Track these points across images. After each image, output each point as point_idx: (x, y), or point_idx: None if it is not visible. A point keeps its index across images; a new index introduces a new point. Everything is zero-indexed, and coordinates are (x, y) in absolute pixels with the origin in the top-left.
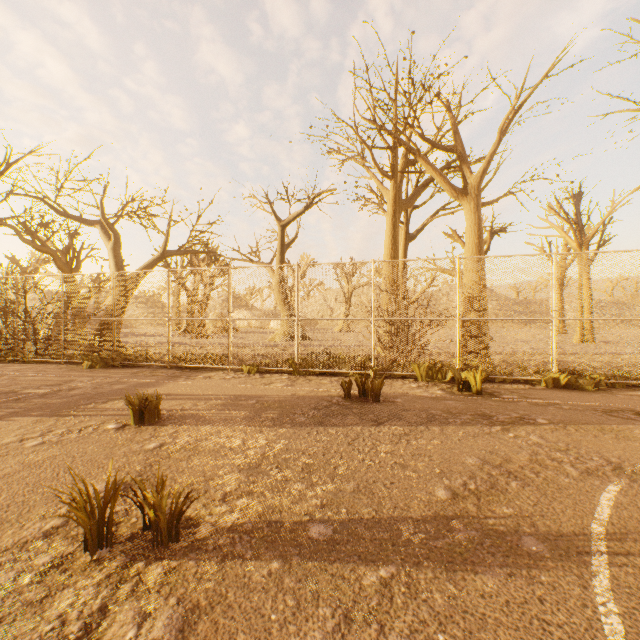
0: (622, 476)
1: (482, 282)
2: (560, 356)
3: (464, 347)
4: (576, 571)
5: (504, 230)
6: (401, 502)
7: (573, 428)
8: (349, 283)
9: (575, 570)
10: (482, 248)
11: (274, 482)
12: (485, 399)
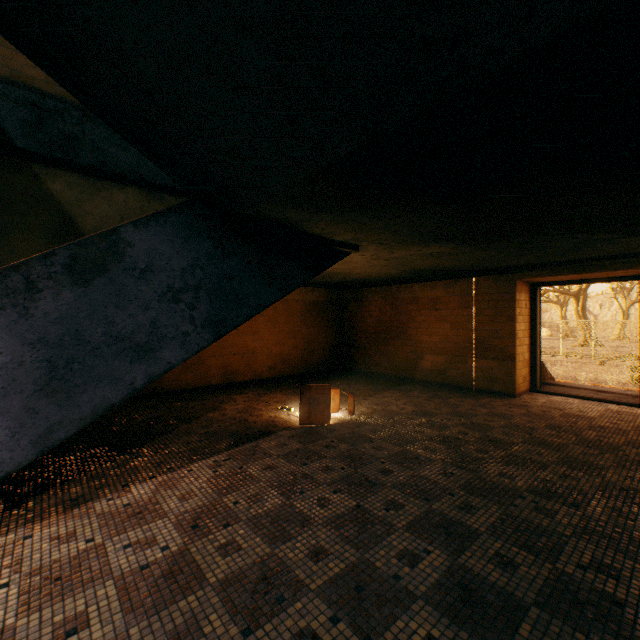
0: None
1: None
2: None
3: None
4: None
5: None
6: None
7: None
8: (625, 298)
9: None
10: None
11: None
12: None
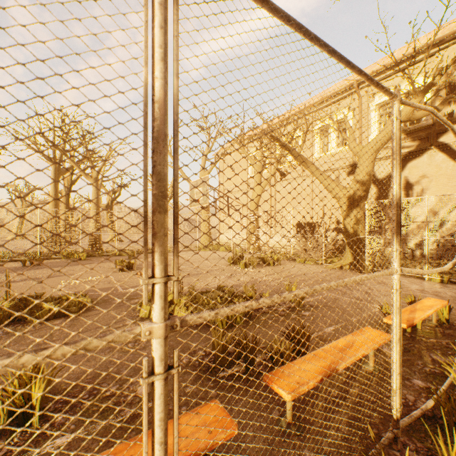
0: (99, 267)
1: (99, 217)
2: (119, 246)
3: (90, 245)
4: (72, 275)
5: (128, 186)
6: (41, 276)
7: (103, 263)
8: (23, 201)
9: (72, 275)
10: (99, 203)
11: (2, 279)
12: (85, 261)
